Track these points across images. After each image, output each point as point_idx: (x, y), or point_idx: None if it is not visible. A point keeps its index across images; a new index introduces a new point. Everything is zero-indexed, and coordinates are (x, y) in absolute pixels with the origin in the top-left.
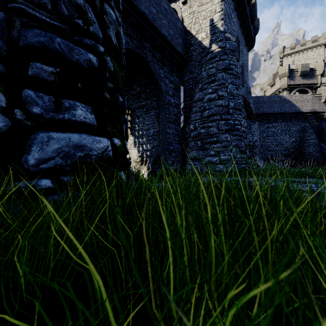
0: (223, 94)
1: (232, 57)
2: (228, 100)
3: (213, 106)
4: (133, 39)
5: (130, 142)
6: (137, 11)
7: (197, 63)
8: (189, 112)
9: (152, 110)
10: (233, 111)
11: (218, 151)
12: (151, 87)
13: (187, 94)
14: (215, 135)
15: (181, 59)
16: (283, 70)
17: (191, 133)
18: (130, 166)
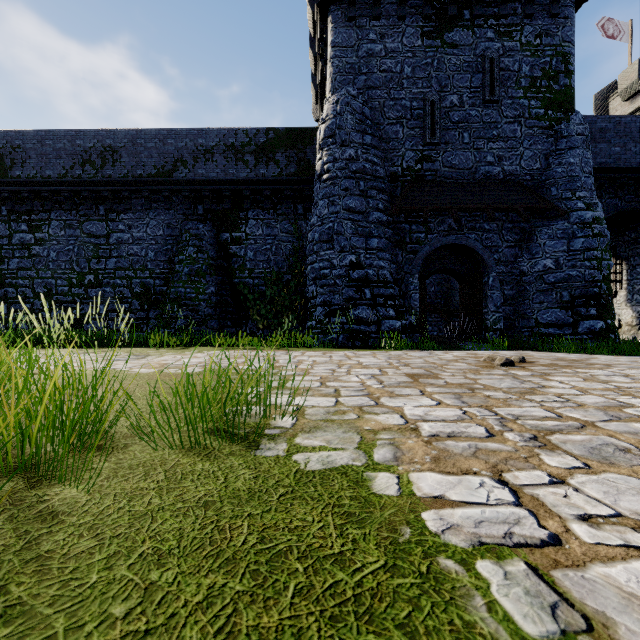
0: None
1: None
2: None
3: None
4: (623, 197)
5: (620, 299)
6: (628, 171)
7: None
8: None
9: None
10: None
11: None
12: None
13: None
14: None
15: None
16: None
17: None
18: (620, 331)
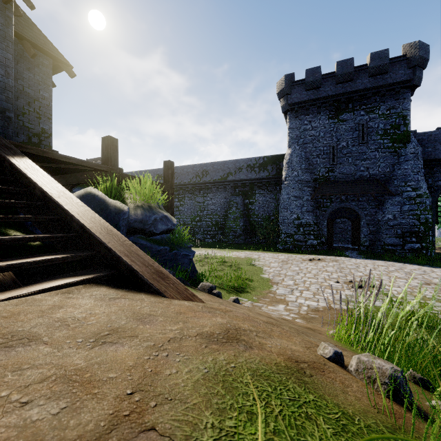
0: None
1: None
2: None
3: None
4: None
5: None
6: None
7: None
8: None
9: None
10: None
11: None
12: None
13: None
14: None
15: None
16: None
17: None
18: None
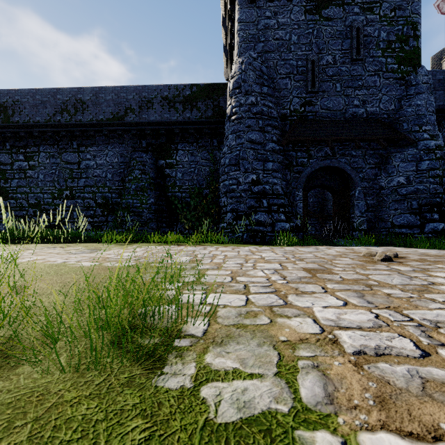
0: None
1: None
2: None
3: None
4: None
5: None
6: None
7: None
8: None
9: None
10: None
11: None
12: None
13: None
14: None
15: None
16: None
17: None
18: None
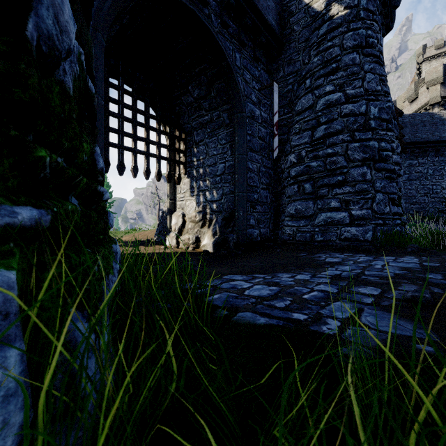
0: (355, 93)
1: (371, 23)
2: (367, 102)
3: (336, 116)
4: None
5: (184, 188)
6: None
7: (302, 44)
8: (286, 133)
9: (221, 130)
10: (377, 123)
11: (347, 200)
12: (219, 85)
13: (283, 103)
14: (340, 170)
15: (273, 39)
16: (434, 73)
17: (292, 170)
18: (184, 228)
